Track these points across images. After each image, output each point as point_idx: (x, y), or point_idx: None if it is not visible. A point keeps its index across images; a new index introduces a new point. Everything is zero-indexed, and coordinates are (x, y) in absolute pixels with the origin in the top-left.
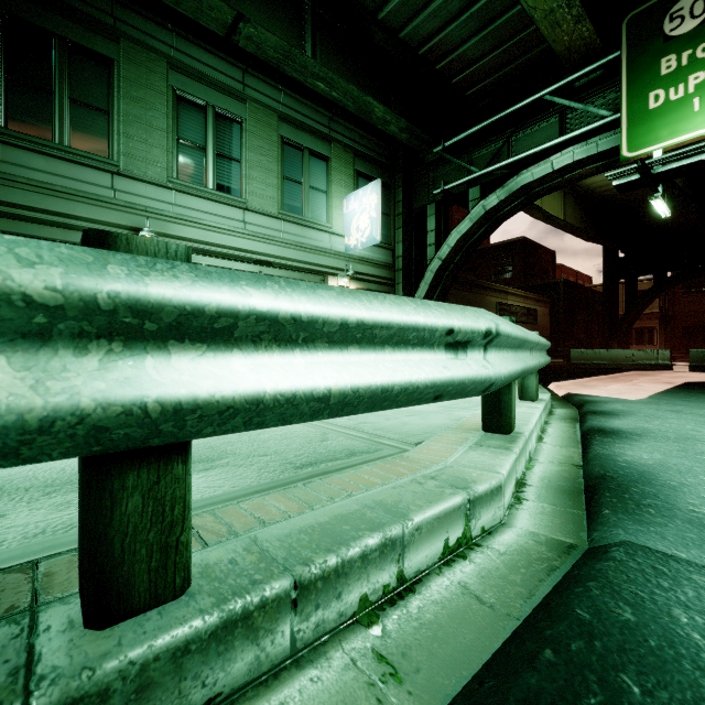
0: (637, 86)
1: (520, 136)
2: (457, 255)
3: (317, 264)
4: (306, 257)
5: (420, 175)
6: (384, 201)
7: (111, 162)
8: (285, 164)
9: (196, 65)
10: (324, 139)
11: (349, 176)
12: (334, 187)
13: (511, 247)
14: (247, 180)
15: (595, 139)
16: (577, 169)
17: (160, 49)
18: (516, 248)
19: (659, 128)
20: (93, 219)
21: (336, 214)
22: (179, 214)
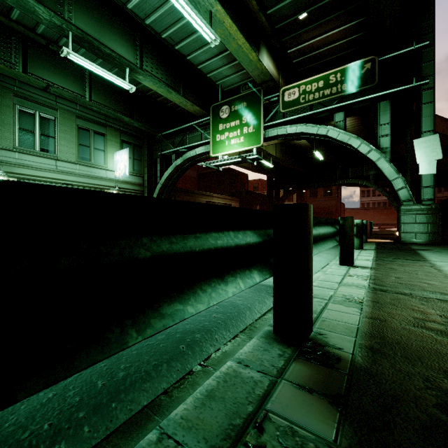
0: (214, 131)
1: (190, 136)
2: (169, 182)
3: (98, 185)
4: (92, 181)
5: (156, 143)
6: (138, 153)
7: None
8: (80, 138)
9: (29, 94)
10: (103, 125)
11: (118, 143)
12: (108, 148)
13: (224, 172)
14: (58, 146)
15: (207, 145)
16: (205, 154)
17: (9, 87)
18: (226, 172)
19: (219, 148)
20: None
21: (110, 160)
22: (19, 163)
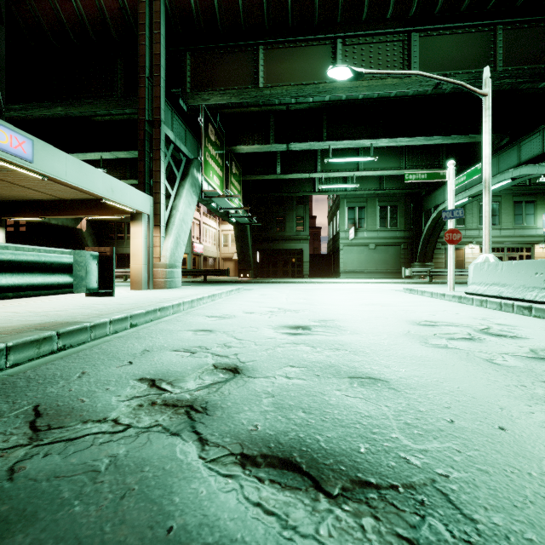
0: None
1: None
2: None
3: (529, 241)
4: (524, 239)
5: None
6: None
7: (464, 227)
8: (515, 210)
9: None
10: (532, 195)
11: None
12: (537, 211)
13: None
14: (500, 220)
15: None
16: None
17: None
18: None
19: None
20: (460, 242)
21: (538, 220)
22: (480, 235)
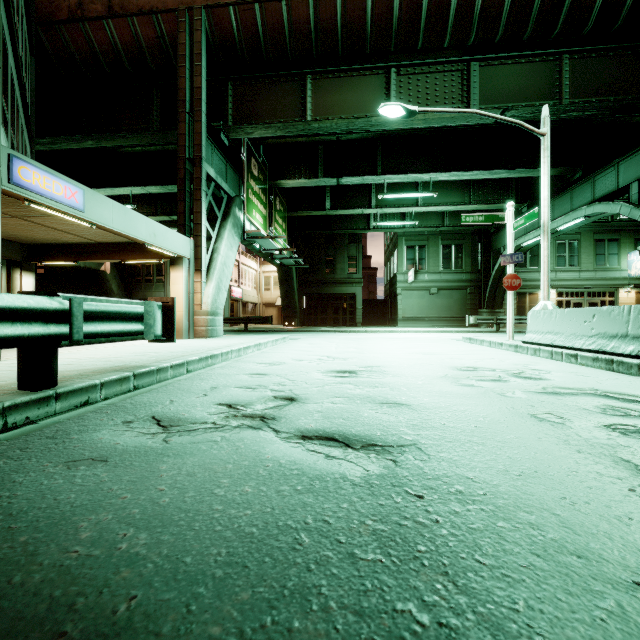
0: None
1: None
2: None
3: (612, 285)
4: (606, 282)
5: None
6: None
7: (538, 268)
8: (596, 249)
9: None
10: (616, 232)
11: (631, 243)
12: (621, 250)
13: None
14: (580, 260)
15: None
16: None
17: None
18: None
19: None
20: (534, 285)
21: (623, 261)
22: (557, 278)
